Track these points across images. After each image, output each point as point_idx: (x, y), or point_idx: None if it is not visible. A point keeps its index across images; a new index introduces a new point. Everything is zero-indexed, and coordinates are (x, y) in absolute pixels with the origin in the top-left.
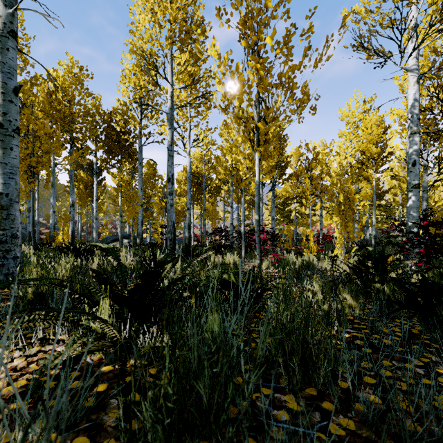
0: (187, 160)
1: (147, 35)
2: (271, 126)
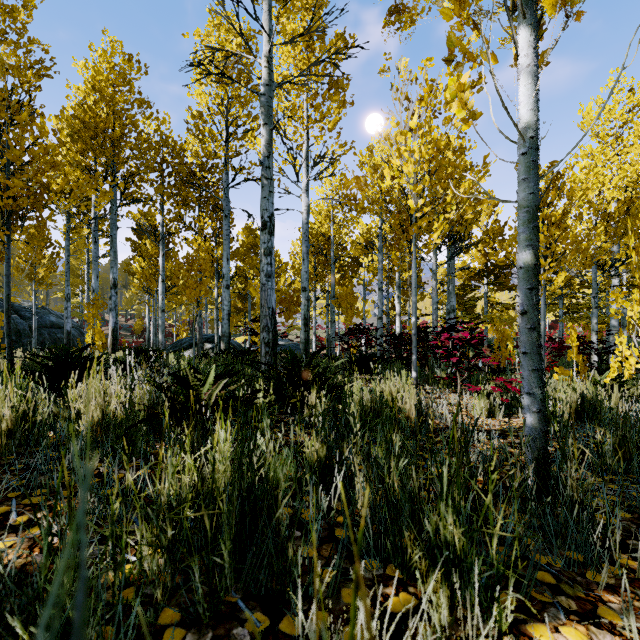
0: (303, 201)
1: None
2: None
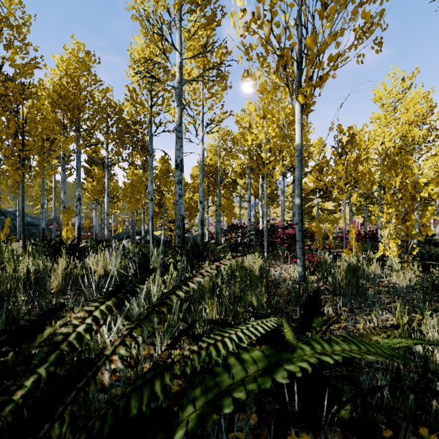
0: (200, 147)
1: None
2: (329, 43)
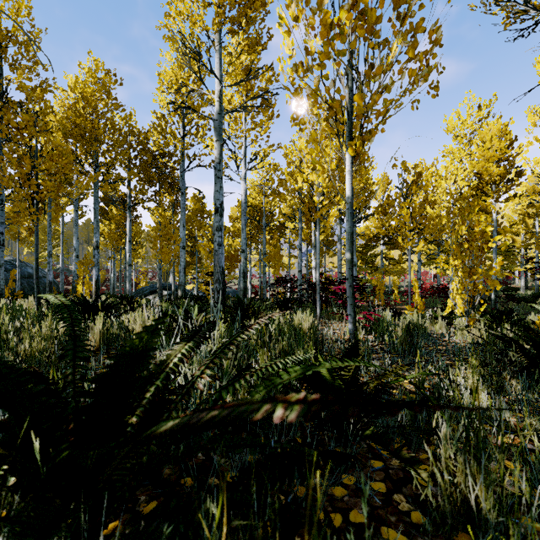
0: (242, 186)
1: (186, 10)
2: (376, 100)
